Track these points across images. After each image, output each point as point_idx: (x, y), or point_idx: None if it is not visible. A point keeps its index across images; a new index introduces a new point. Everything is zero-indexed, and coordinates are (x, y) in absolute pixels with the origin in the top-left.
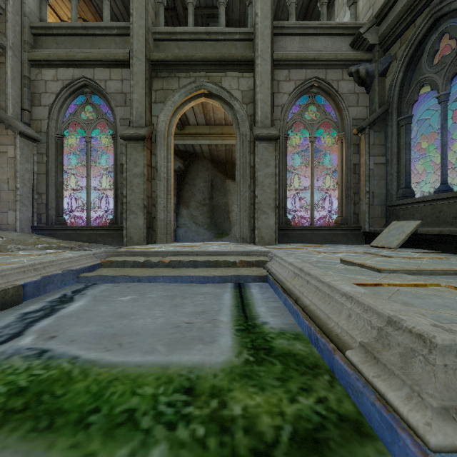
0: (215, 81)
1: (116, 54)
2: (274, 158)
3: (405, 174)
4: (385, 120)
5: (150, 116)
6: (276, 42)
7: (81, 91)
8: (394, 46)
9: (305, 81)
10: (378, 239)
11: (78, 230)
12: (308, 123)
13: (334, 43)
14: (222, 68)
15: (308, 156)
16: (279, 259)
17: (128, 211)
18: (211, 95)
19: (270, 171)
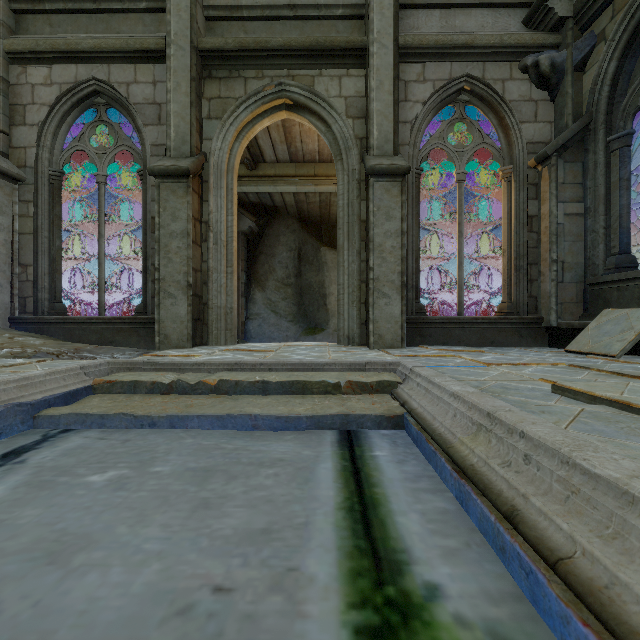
0: (303, 83)
1: (143, 40)
2: (400, 205)
3: (619, 231)
4: (583, 142)
5: (199, 139)
6: (403, 19)
7: (89, 101)
8: (601, 17)
9: (449, 81)
10: (579, 339)
11: (83, 323)
12: (453, 151)
13: (497, 19)
14: (315, 62)
15: (445, 210)
16: (424, 381)
17: (163, 292)
18: (296, 107)
19: (394, 226)
